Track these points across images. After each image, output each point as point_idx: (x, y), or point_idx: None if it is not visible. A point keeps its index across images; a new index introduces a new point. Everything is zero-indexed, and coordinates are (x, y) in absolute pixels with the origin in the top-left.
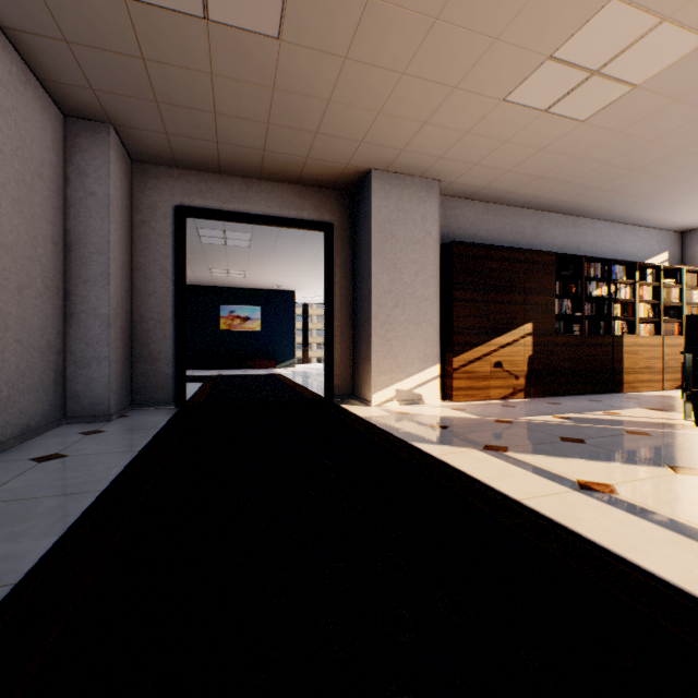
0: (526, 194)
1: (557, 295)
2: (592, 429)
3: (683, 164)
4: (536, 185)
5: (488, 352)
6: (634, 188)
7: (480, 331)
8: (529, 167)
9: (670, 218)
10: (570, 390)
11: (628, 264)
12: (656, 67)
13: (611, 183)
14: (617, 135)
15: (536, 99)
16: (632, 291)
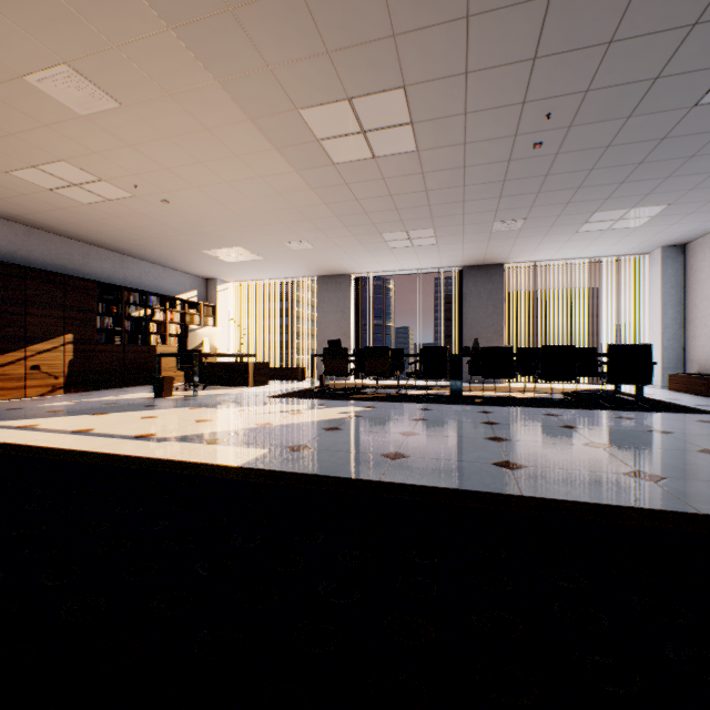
0: (68, 231)
1: (101, 313)
2: (85, 405)
3: (173, 244)
4: (74, 228)
5: (24, 357)
6: (154, 248)
7: (15, 339)
8: (59, 215)
9: (193, 270)
10: (112, 386)
11: (164, 296)
12: (116, 196)
13: (135, 242)
14: (118, 218)
15: (38, 182)
16: (166, 315)
